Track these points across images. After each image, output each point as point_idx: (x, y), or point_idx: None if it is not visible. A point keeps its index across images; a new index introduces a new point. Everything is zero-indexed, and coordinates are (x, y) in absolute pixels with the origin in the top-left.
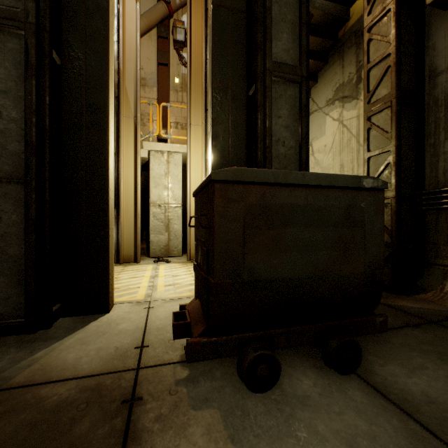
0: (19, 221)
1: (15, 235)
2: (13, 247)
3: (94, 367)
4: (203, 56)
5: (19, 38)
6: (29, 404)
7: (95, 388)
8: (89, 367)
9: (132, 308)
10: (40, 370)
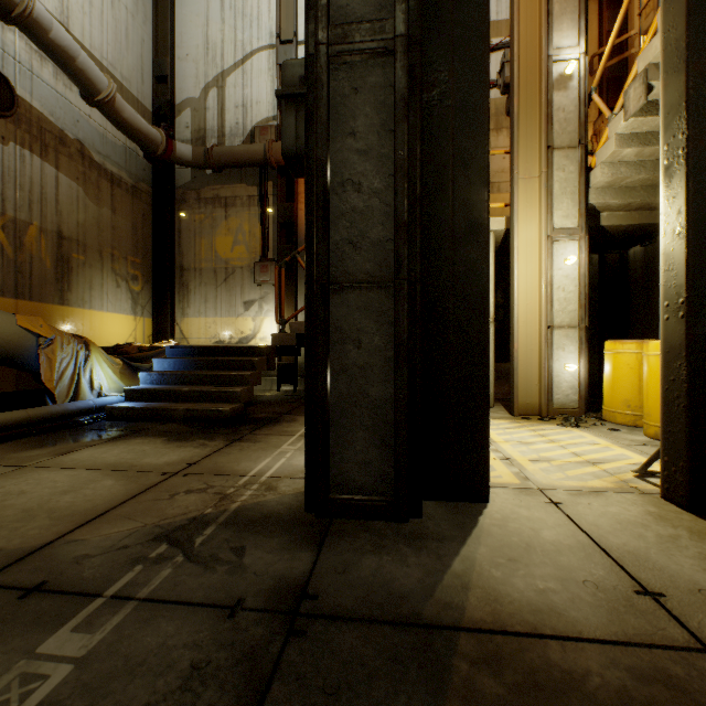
0: (382, 346)
1: (377, 368)
2: (375, 386)
3: (596, 620)
4: (543, 52)
5: (383, 66)
6: (556, 680)
7: (665, 681)
8: (586, 618)
9: (521, 499)
10: (496, 603)
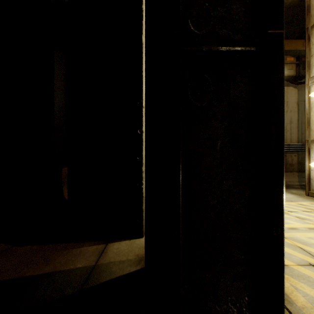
0: None
1: None
2: None
3: None
4: None
5: None
6: None
7: None
8: None
9: None
10: None
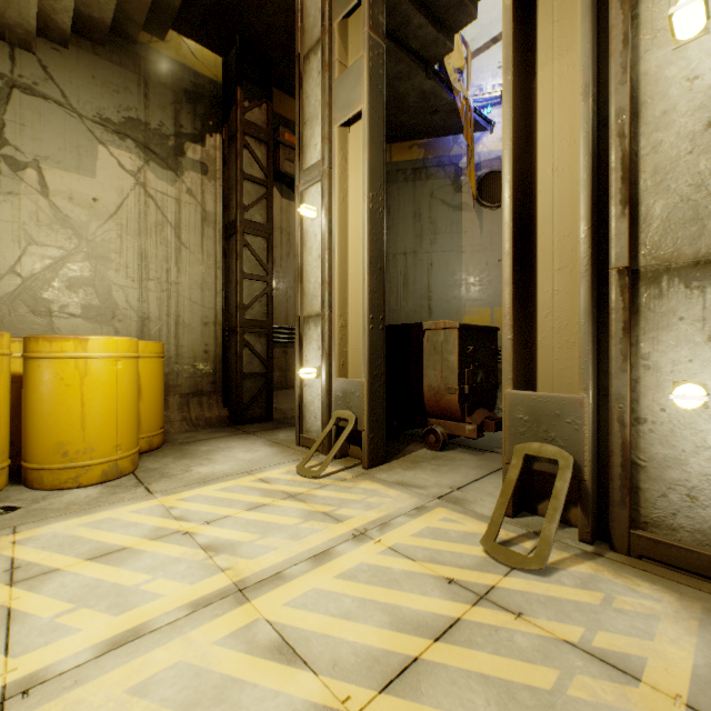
0: None
1: None
2: None
3: None
4: None
5: None
6: None
7: None
8: None
9: (479, 498)
10: None
